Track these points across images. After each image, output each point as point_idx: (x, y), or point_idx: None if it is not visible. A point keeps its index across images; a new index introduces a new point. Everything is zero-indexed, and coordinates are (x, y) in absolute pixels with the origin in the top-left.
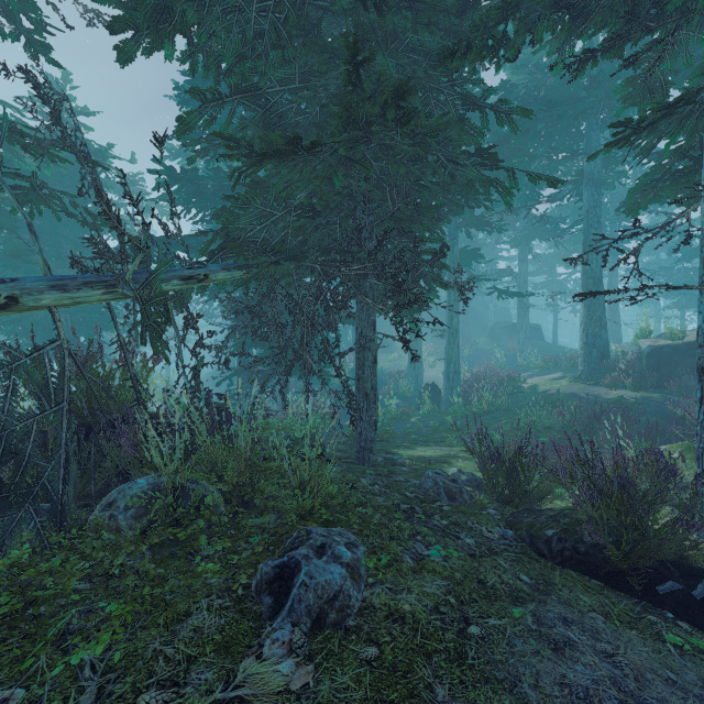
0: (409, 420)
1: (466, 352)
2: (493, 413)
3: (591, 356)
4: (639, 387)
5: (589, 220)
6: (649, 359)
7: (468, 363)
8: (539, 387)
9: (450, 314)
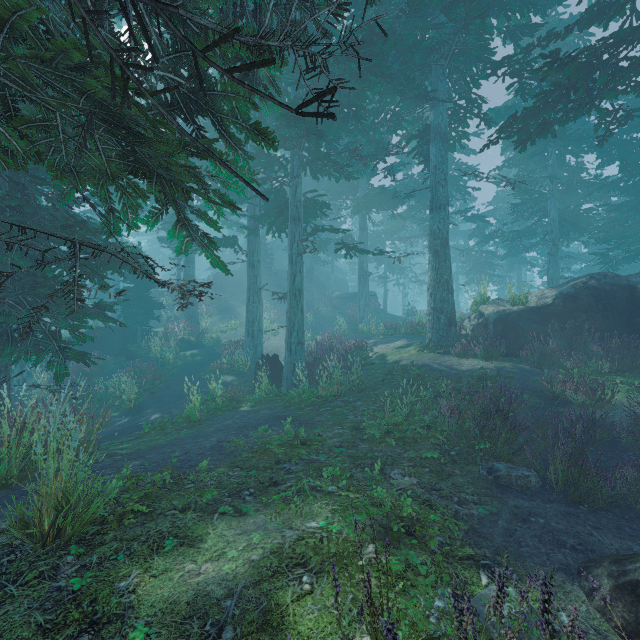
0: (239, 409)
1: (310, 319)
2: (344, 394)
3: (439, 323)
4: (489, 356)
5: (436, 176)
6: (496, 325)
7: (311, 330)
8: (388, 357)
9: (292, 270)
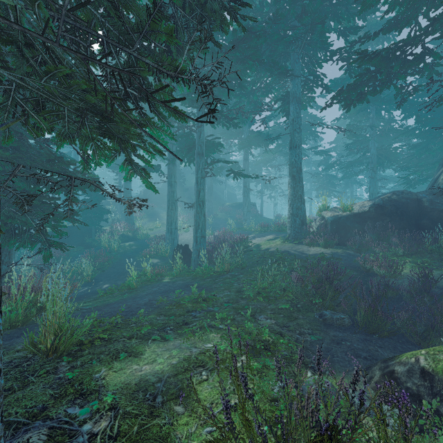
0: (162, 281)
1: (210, 221)
2: (232, 270)
3: (295, 223)
4: (327, 245)
5: (294, 126)
6: (332, 225)
7: (211, 228)
8: (262, 246)
9: (198, 188)
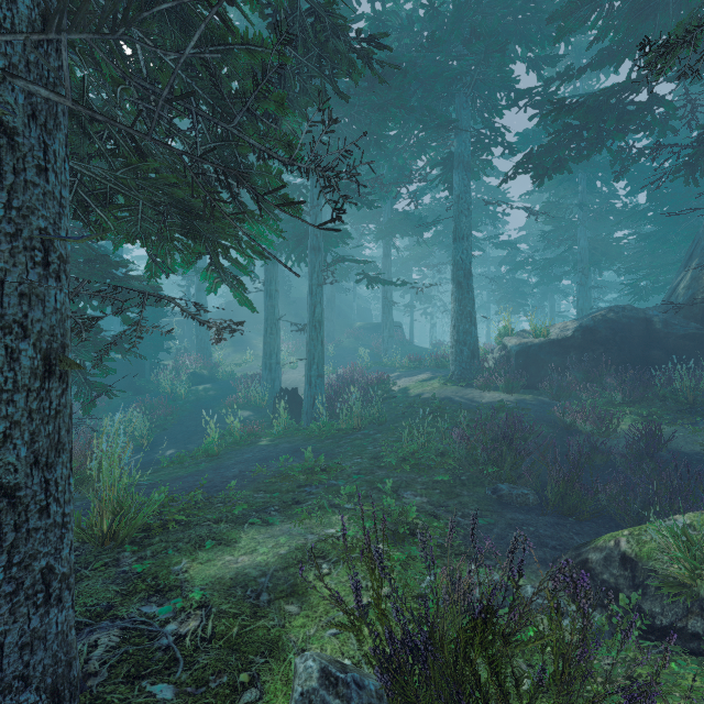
0: (258, 443)
1: (331, 351)
2: (365, 427)
3: (462, 355)
4: (511, 388)
5: (460, 206)
6: (518, 357)
7: (332, 363)
8: (411, 391)
9: (312, 301)
